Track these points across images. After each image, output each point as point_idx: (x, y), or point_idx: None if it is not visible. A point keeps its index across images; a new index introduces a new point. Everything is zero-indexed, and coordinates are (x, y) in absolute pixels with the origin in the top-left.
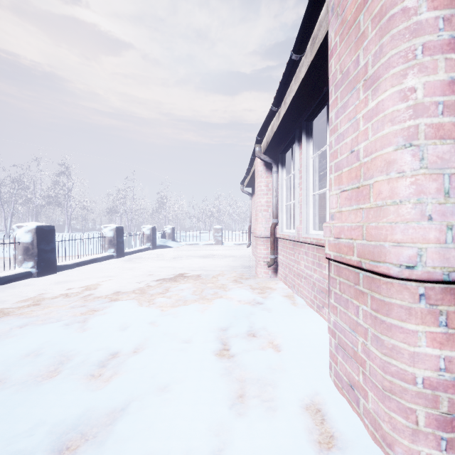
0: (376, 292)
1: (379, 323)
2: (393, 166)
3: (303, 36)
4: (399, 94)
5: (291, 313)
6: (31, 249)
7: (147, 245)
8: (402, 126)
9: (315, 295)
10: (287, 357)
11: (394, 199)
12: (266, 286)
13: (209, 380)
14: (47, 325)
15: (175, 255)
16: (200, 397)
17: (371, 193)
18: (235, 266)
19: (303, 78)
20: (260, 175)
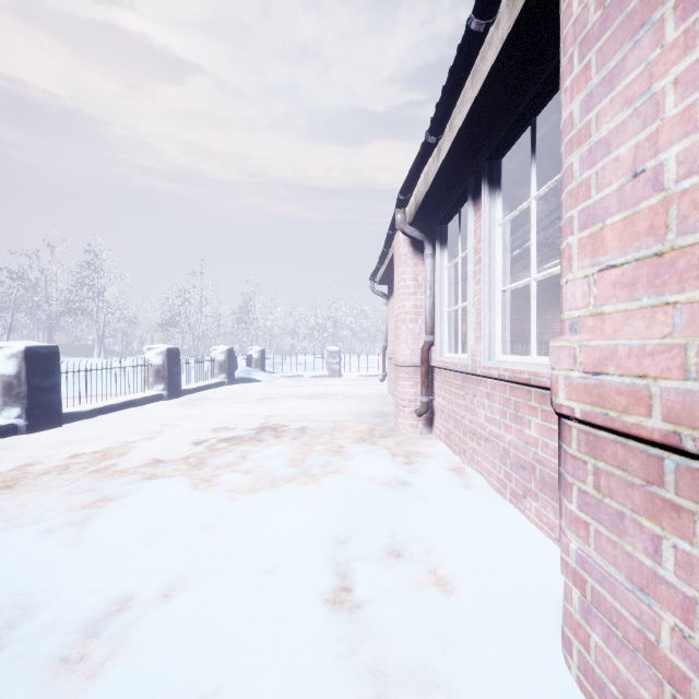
0: None
1: None
2: None
3: None
4: None
5: (465, 505)
6: (17, 387)
7: (220, 378)
8: None
9: (507, 472)
10: (469, 611)
11: None
12: (415, 451)
13: (309, 677)
14: (11, 534)
15: (264, 394)
16: None
17: None
18: (361, 413)
19: (490, 69)
20: (404, 262)
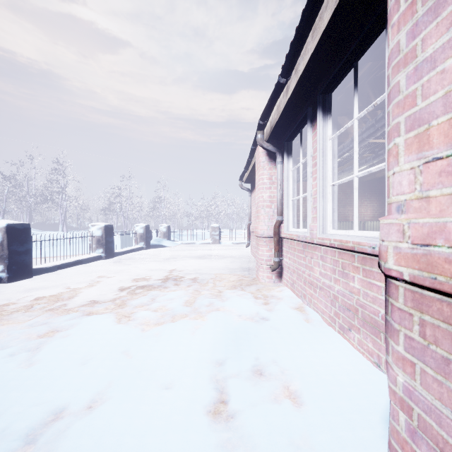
0: None
1: None
2: None
3: None
4: None
5: (307, 335)
6: (1, 251)
7: (140, 245)
8: None
9: (336, 312)
10: (315, 421)
11: None
12: (270, 295)
13: None
14: None
15: (169, 255)
16: None
17: None
18: (234, 268)
19: (326, 25)
20: (262, 167)
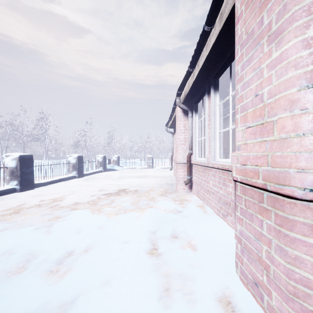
0: (280, 210)
1: (283, 236)
2: (296, 104)
3: (213, 11)
4: (302, 42)
5: (203, 219)
6: (16, 172)
7: (100, 169)
8: (305, 70)
9: (221, 206)
10: (202, 255)
11: (297, 132)
12: (184, 199)
13: (142, 276)
14: (22, 229)
15: (119, 176)
16: (134, 291)
17: (275, 127)
18: (162, 183)
19: (212, 45)
20: (179, 119)
